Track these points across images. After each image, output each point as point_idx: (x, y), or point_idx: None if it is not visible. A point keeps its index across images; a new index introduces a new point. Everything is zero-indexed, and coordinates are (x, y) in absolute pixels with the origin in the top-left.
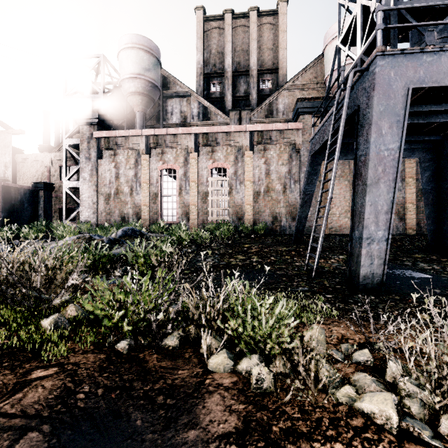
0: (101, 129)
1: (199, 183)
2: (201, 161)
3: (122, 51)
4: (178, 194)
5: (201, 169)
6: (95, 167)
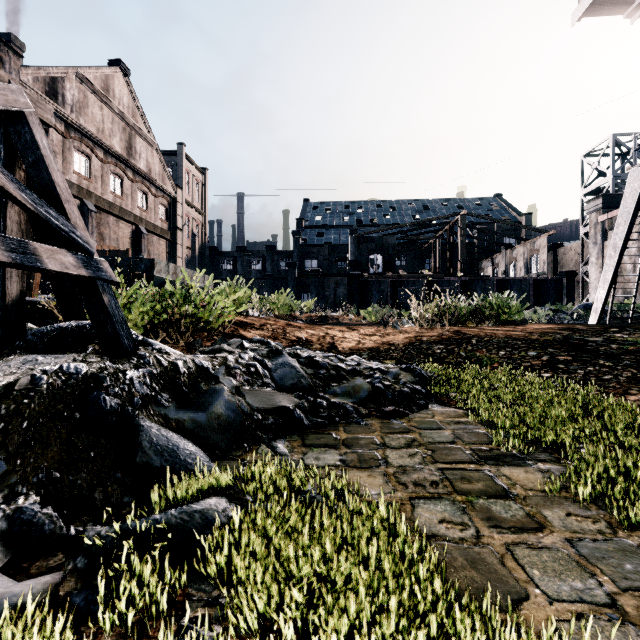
0: (609, 211)
1: None
2: None
3: None
4: None
5: None
6: (600, 250)
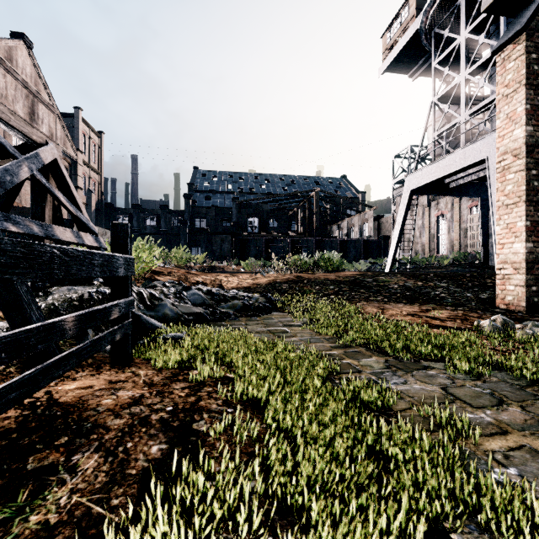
0: None
1: (461, 221)
2: (463, 203)
3: (427, 129)
4: (447, 233)
5: (462, 210)
6: None
